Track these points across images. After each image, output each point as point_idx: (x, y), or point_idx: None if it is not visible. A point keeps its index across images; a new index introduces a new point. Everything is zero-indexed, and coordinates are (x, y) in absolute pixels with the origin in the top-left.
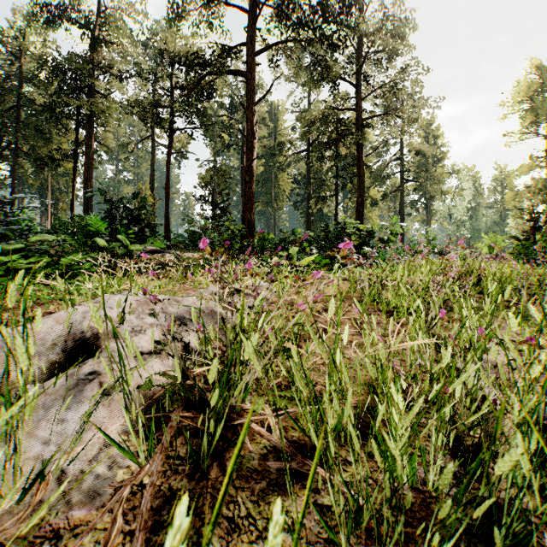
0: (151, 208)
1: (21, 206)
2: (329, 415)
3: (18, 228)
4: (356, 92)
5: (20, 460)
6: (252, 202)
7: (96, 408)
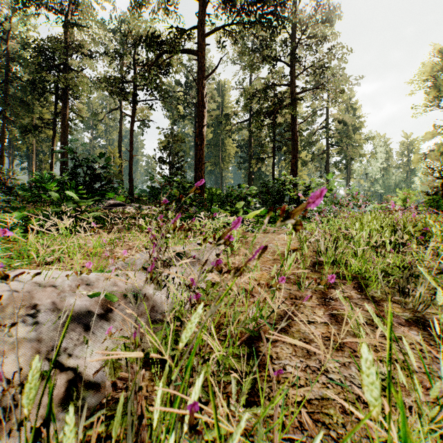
0: (119, 168)
1: None
2: None
3: None
4: (291, 70)
5: None
6: (203, 163)
7: None
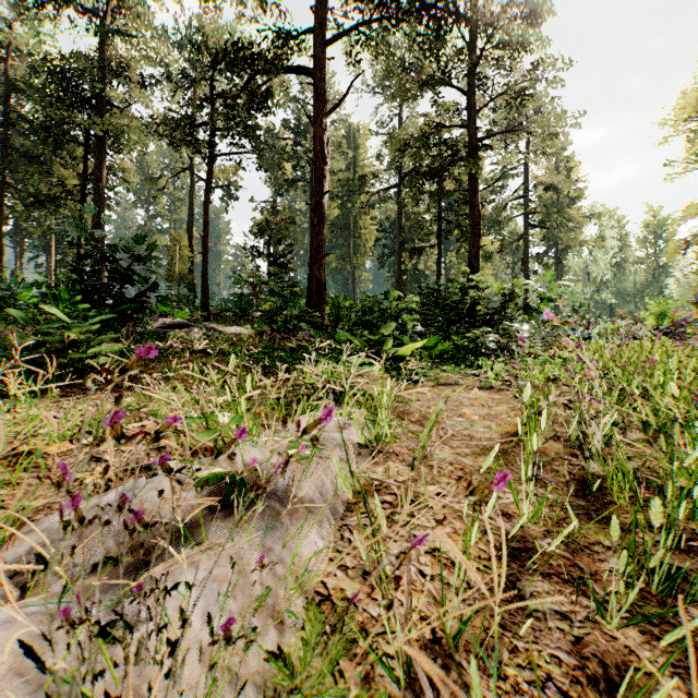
0: (188, 265)
1: None
2: None
3: None
4: (469, 100)
5: None
6: (322, 255)
7: None
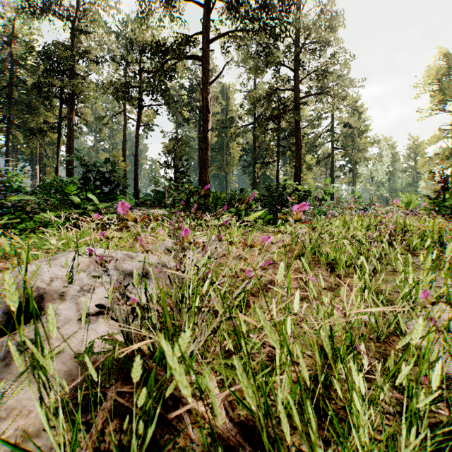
0: (123, 172)
1: None
2: (286, 427)
3: None
4: (294, 75)
5: None
6: (207, 167)
7: None
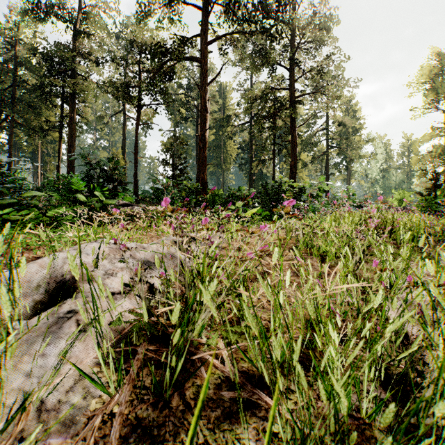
0: (123, 170)
1: (15, 168)
2: (277, 354)
3: (12, 186)
4: (290, 75)
5: (2, 395)
6: (205, 165)
7: (71, 346)
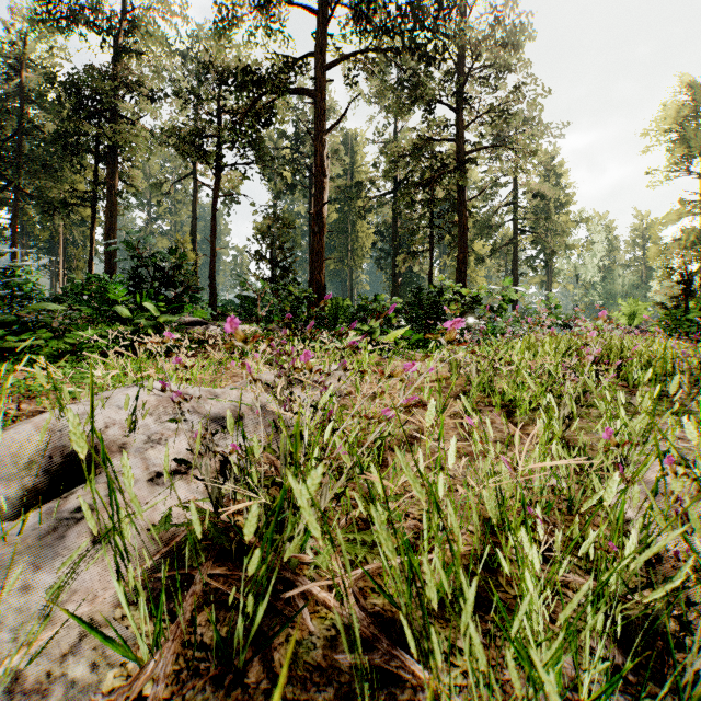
0: (193, 267)
1: (12, 264)
2: (432, 597)
3: (7, 294)
4: (457, 117)
5: None
6: (322, 260)
7: (68, 578)
